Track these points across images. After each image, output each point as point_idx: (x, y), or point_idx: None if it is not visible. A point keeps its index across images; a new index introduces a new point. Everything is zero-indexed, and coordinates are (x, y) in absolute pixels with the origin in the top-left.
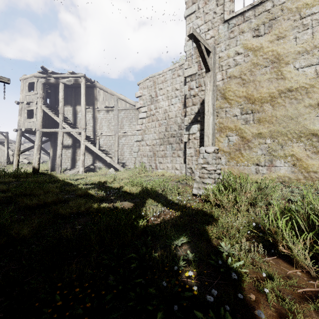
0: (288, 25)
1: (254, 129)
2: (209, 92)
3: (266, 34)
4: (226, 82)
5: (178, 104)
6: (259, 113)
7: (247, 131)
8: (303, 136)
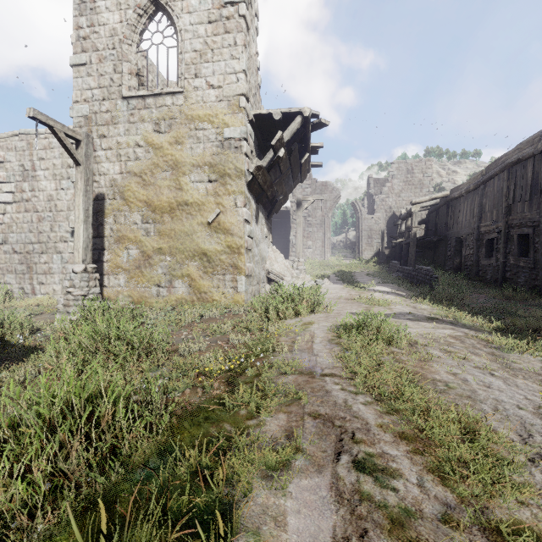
0: (185, 132)
1: (155, 243)
2: (80, 192)
3: (166, 133)
4: (126, 178)
5: (72, 190)
6: (160, 225)
7: (148, 244)
8: (197, 255)
